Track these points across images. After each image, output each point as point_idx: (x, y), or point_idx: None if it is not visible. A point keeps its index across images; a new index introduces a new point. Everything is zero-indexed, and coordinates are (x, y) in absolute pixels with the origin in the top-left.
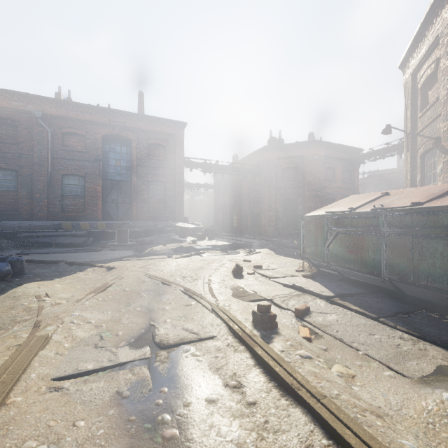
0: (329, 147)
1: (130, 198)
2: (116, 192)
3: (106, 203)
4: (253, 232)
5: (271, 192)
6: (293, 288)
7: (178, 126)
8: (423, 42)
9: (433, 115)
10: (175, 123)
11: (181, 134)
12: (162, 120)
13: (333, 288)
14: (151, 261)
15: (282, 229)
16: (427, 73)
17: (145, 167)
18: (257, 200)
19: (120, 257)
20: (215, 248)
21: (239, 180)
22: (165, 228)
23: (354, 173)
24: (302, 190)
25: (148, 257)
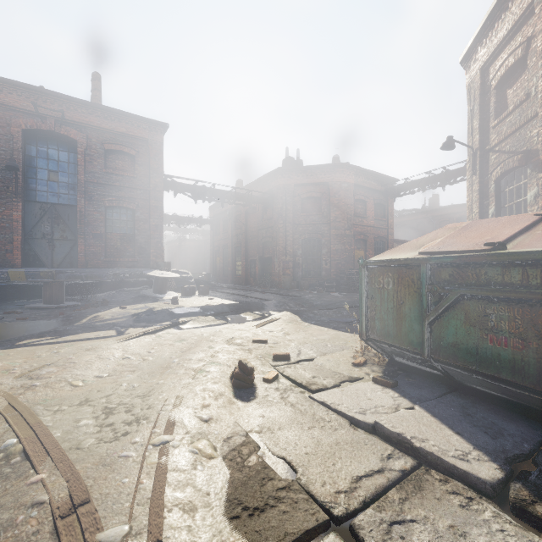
0: (360, 173)
1: (75, 232)
2: (50, 223)
3: (30, 239)
4: (263, 282)
5: (288, 230)
6: (377, 432)
7: (155, 128)
8: (504, 19)
9: (519, 121)
10: (149, 123)
11: (159, 140)
12: (129, 115)
13: (470, 432)
14: (66, 351)
15: (301, 278)
16: (508, 63)
17: (100, 185)
18: (269, 240)
19: (18, 337)
20: (206, 311)
21: (245, 213)
22: (132, 279)
23: (388, 208)
24: (326, 228)
25: (75, 337)
